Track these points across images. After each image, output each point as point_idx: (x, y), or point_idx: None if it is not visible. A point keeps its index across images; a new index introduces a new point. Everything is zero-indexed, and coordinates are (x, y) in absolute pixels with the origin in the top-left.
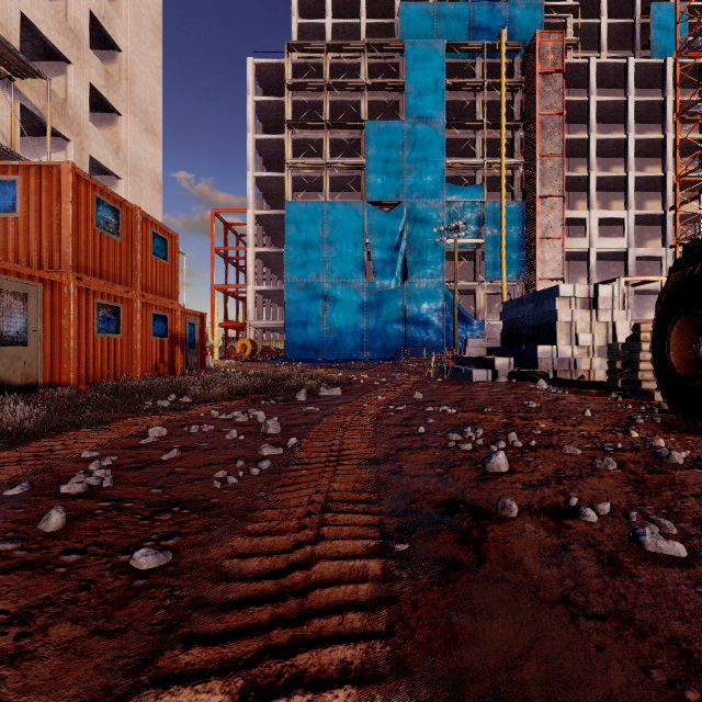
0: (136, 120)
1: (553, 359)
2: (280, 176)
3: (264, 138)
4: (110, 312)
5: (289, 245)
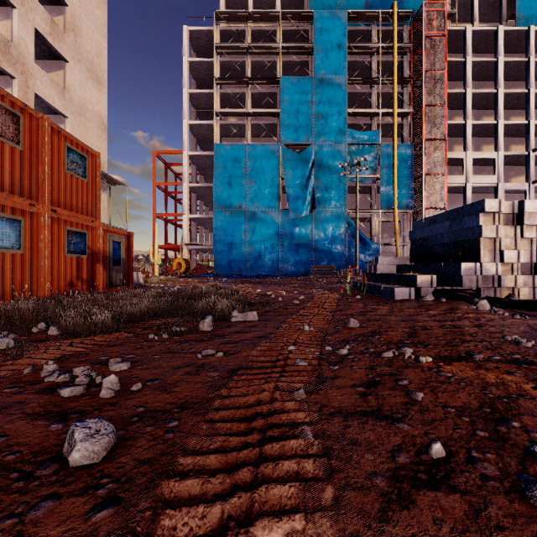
0: (82, 67)
1: (477, 276)
2: (210, 123)
3: (197, 92)
4: (4, 224)
5: (217, 180)
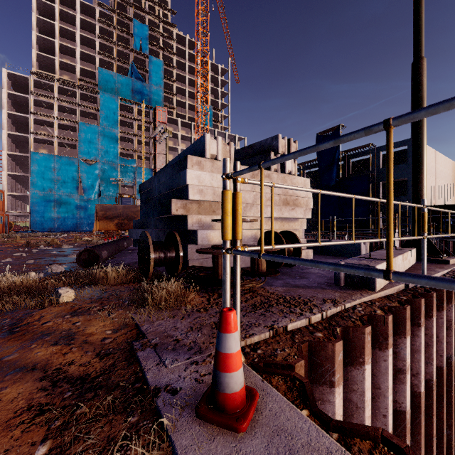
0: None
1: None
2: (26, 136)
3: (15, 114)
4: None
5: (33, 174)
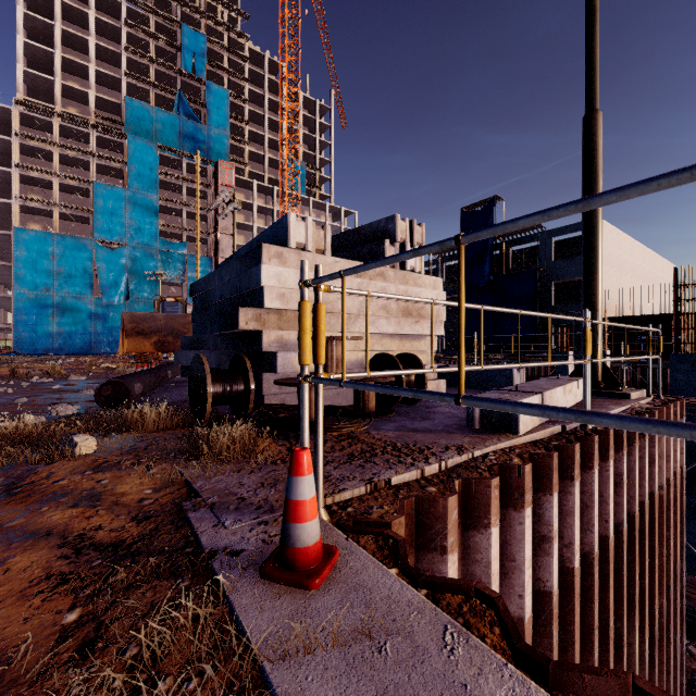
0: None
1: None
2: (6, 202)
3: None
4: None
5: (18, 263)
